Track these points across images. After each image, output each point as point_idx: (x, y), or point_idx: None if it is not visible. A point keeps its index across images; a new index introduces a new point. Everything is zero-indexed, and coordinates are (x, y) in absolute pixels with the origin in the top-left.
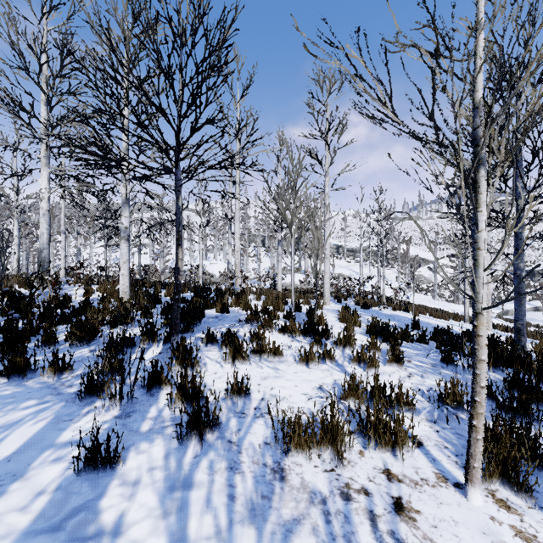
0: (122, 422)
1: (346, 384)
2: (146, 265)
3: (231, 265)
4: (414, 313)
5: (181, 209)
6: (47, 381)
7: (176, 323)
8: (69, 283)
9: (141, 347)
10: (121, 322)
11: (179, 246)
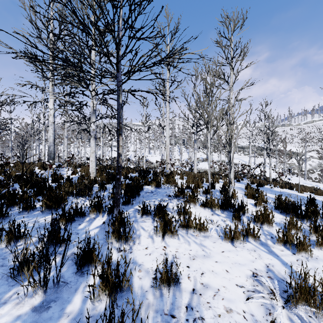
0: (35, 321)
1: (282, 273)
2: (114, 157)
3: (163, 157)
4: (299, 191)
5: (121, 104)
6: (3, 248)
7: (117, 198)
8: (62, 167)
9: (90, 216)
10: (81, 195)
11: (120, 135)
